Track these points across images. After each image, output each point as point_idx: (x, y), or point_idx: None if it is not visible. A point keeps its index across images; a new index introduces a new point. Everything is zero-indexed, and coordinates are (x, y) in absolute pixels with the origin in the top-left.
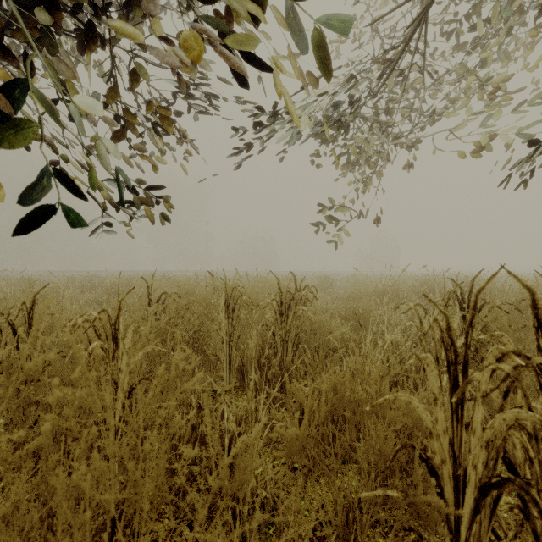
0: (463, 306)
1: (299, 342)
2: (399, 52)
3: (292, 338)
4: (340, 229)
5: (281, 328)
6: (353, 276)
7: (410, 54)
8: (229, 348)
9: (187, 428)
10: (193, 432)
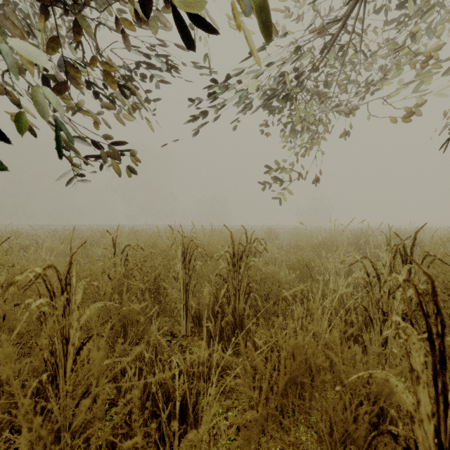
0: (406, 259)
1: (250, 291)
2: (339, 28)
3: (244, 287)
4: (285, 188)
5: (234, 278)
6: (294, 229)
7: (348, 33)
8: (185, 296)
9: (139, 384)
10: (145, 388)
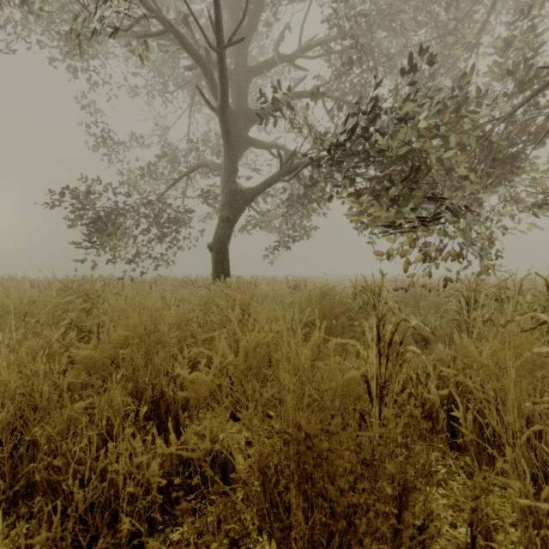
0: None
1: None
2: None
3: None
4: None
5: None
6: None
7: None
8: None
9: None
10: None
